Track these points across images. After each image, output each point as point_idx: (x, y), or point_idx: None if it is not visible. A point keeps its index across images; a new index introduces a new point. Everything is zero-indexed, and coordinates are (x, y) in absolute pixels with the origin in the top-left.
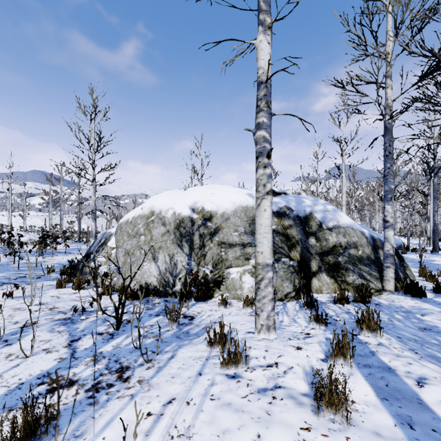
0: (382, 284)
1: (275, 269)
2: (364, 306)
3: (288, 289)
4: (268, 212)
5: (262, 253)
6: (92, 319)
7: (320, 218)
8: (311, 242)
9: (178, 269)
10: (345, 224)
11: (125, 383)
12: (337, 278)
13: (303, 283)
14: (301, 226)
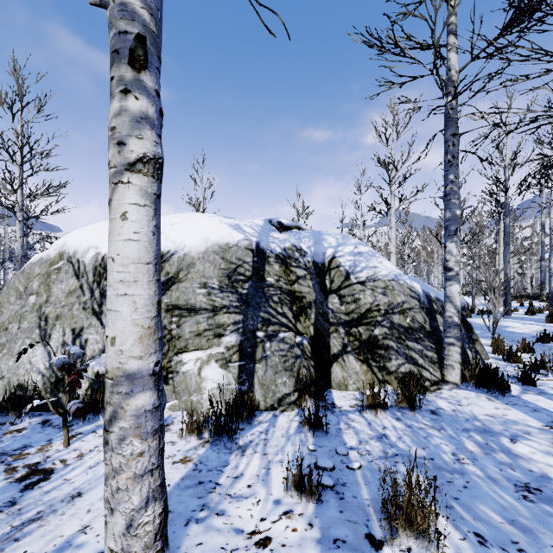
0: (441, 372)
1: (265, 353)
2: (411, 417)
3: (285, 389)
4: (134, 223)
5: (116, 342)
6: None
7: (347, 264)
8: (331, 305)
9: (87, 357)
10: (386, 274)
11: None
12: (373, 363)
13: (311, 377)
14: (317, 278)
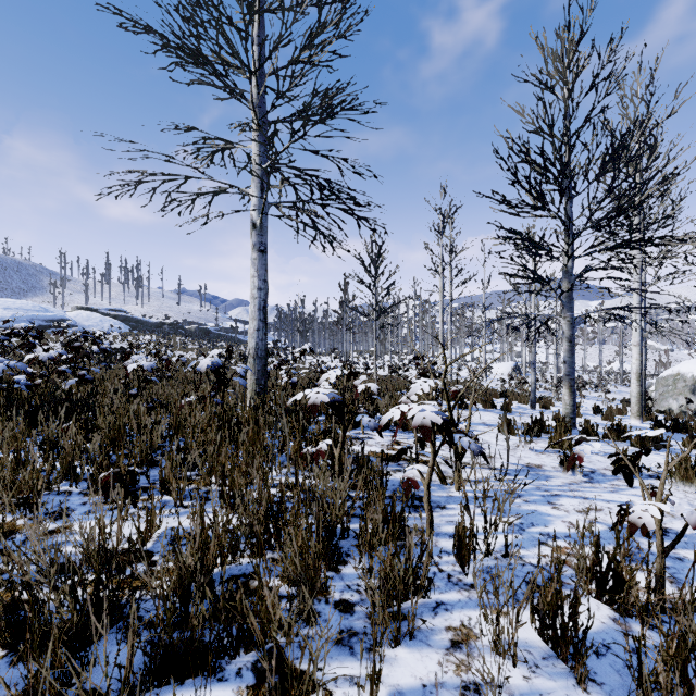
0: None
1: None
2: None
3: None
4: None
5: None
6: None
7: None
8: None
9: (690, 405)
10: None
11: None
12: None
13: None
14: None
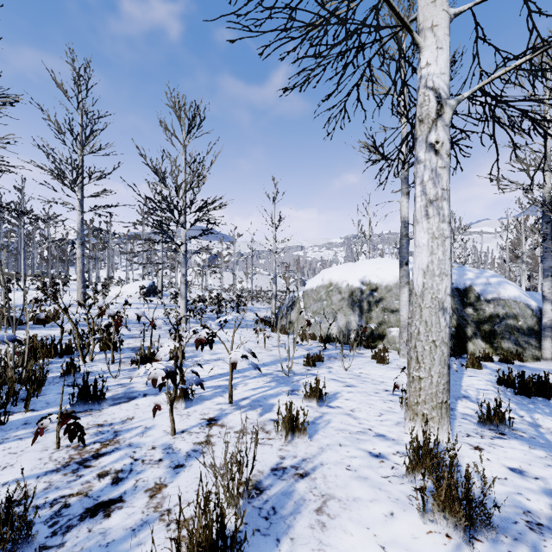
0: (540, 353)
1: None
2: (506, 365)
3: None
4: (406, 294)
5: (403, 316)
6: (308, 346)
7: (479, 290)
8: (467, 312)
9: (352, 326)
10: (507, 296)
11: (338, 360)
12: (493, 344)
13: (452, 343)
14: (459, 297)
